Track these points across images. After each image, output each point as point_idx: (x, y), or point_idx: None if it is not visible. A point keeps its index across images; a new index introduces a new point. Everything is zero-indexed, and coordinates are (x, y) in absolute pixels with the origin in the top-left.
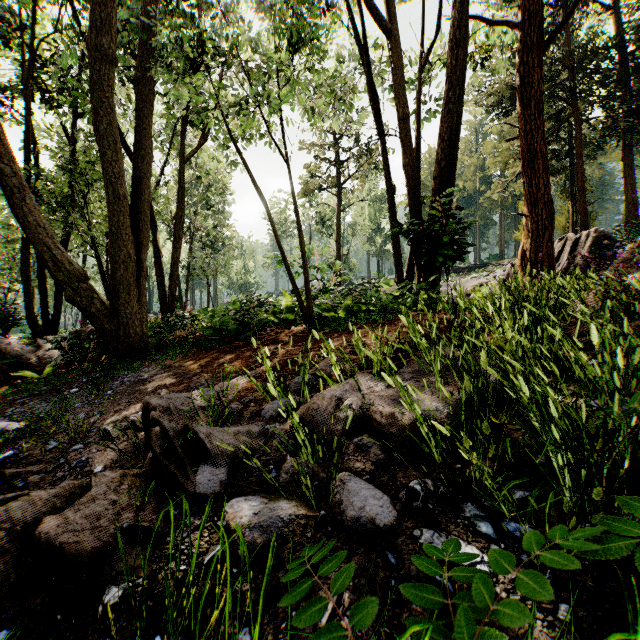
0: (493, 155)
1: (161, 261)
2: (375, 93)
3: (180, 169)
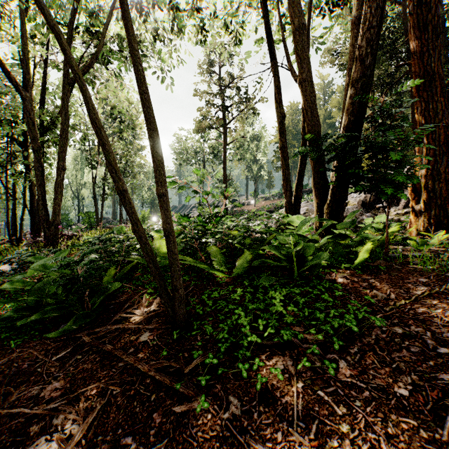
0: (337, 108)
1: (44, 184)
2: (265, 14)
3: (63, 89)
